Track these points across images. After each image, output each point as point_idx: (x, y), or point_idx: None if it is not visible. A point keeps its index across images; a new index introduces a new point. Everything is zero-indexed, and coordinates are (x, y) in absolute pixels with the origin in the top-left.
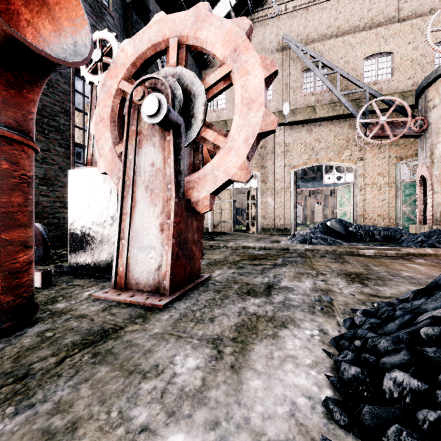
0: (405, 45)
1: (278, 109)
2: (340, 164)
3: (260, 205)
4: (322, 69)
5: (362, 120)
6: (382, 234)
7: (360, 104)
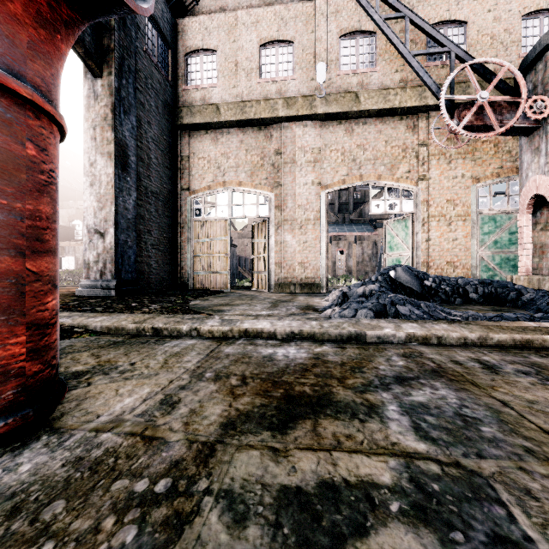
0: (484, 12)
1: (302, 92)
2: (394, 184)
3: (274, 246)
4: (368, 37)
5: (450, 95)
6: (481, 291)
7: (424, 94)
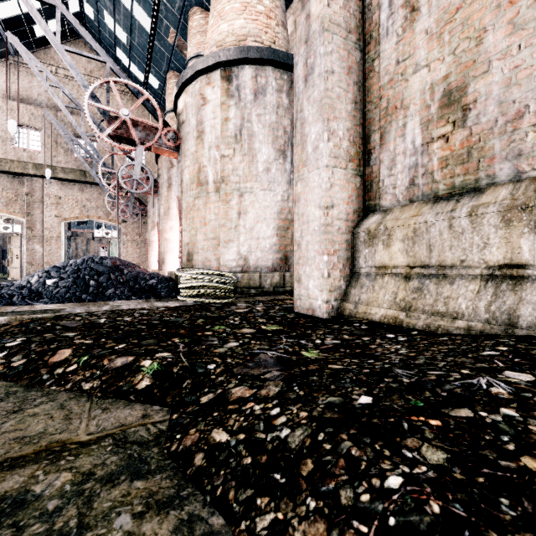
0: None
1: (48, 162)
2: (108, 222)
3: (26, 252)
4: (93, 142)
5: (109, 199)
6: None
7: None
